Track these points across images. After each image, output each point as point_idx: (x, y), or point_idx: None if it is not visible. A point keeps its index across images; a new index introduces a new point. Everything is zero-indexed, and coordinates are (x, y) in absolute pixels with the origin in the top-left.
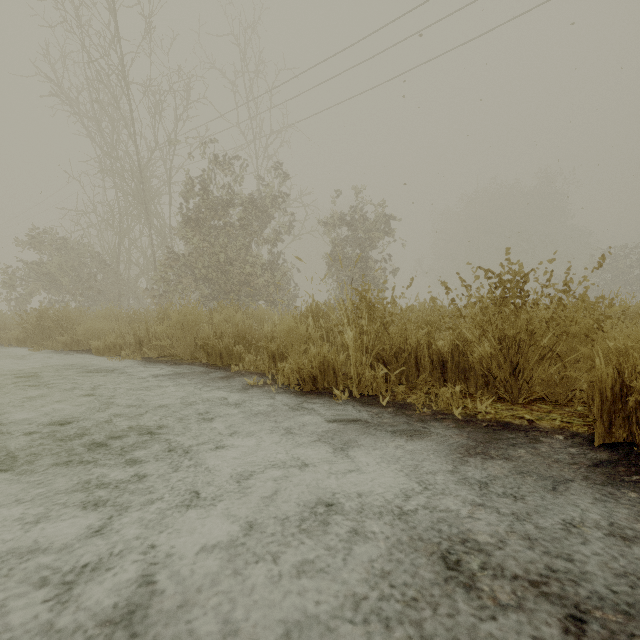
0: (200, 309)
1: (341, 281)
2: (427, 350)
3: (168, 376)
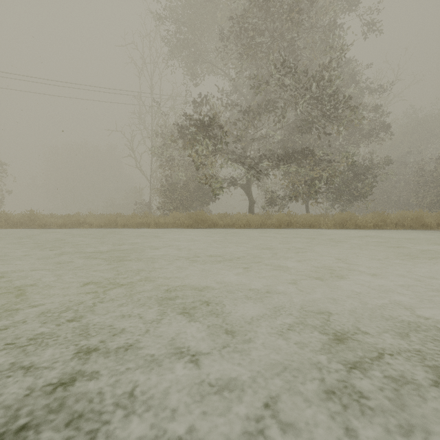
0: None
1: None
2: (19, 222)
3: None
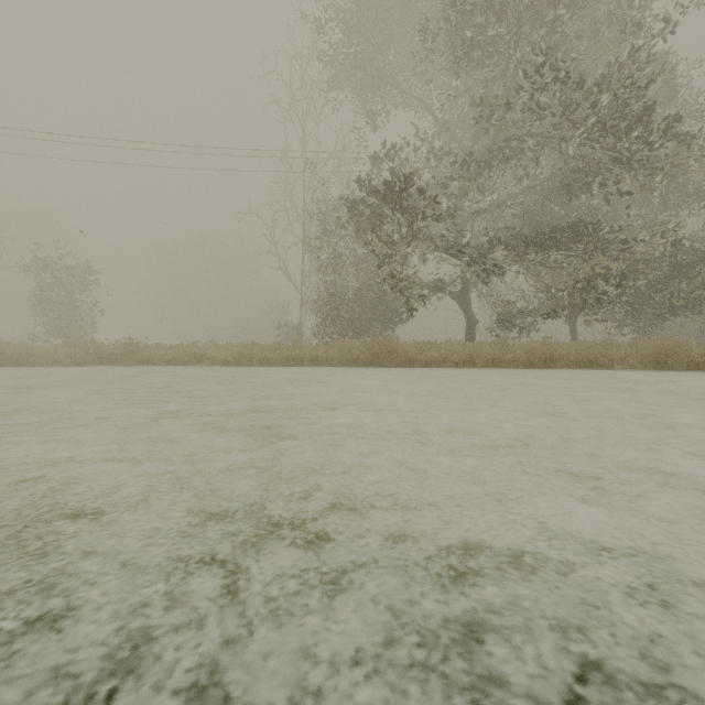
0: (4, 343)
1: (51, 317)
2: (113, 355)
3: (9, 368)
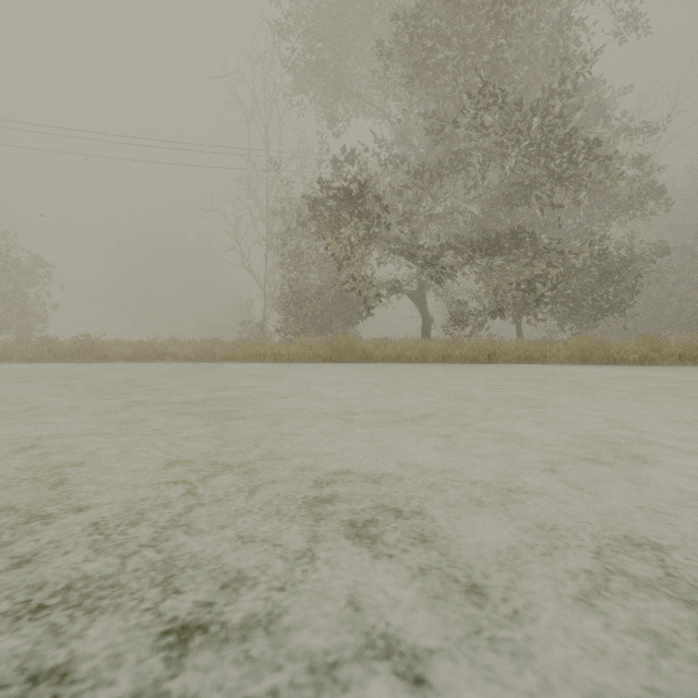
0: None
1: None
2: (69, 352)
3: None
